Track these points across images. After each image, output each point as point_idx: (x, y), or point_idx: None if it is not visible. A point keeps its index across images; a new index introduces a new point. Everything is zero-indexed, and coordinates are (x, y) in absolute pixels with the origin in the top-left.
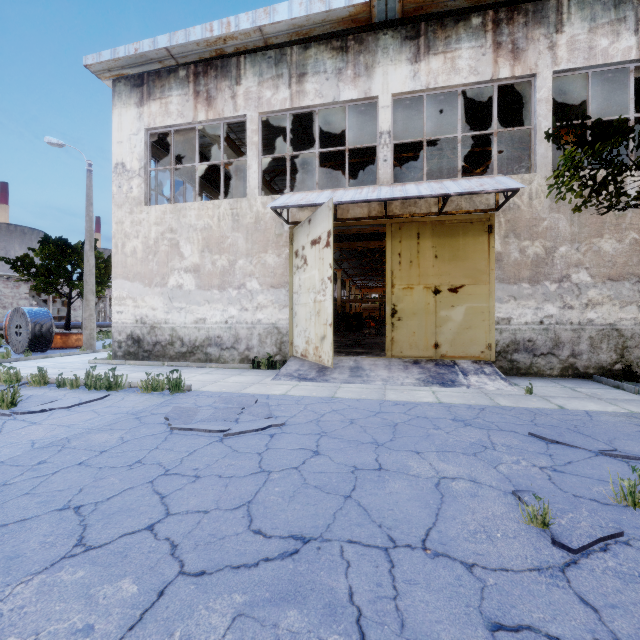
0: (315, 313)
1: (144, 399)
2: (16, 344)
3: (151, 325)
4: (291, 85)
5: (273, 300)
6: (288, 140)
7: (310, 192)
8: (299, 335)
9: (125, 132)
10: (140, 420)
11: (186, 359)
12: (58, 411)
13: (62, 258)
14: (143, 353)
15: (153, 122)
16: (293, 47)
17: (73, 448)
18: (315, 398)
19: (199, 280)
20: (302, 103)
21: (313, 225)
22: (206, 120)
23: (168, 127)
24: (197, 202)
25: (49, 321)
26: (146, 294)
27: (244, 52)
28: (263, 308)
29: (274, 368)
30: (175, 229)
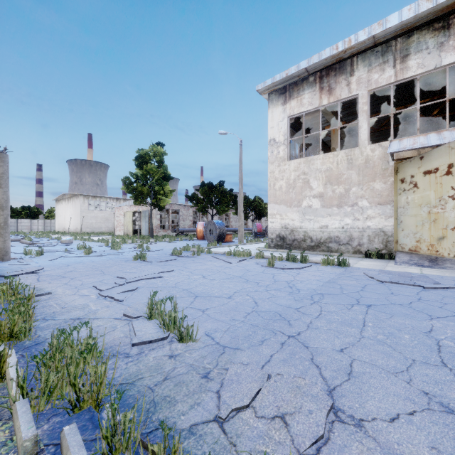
0: (429, 221)
1: (330, 268)
2: (210, 239)
3: (291, 229)
4: (395, 66)
5: (380, 213)
6: (391, 103)
7: (415, 137)
8: (406, 236)
9: (275, 121)
10: (352, 277)
11: (314, 250)
12: (297, 270)
13: (211, 193)
14: (286, 245)
15: (292, 112)
16: (397, 39)
17: (344, 284)
18: (453, 277)
19: (323, 202)
20: (405, 76)
21: (427, 160)
22: (327, 103)
23: (301, 113)
24: (321, 155)
25: (224, 227)
26: (288, 211)
27: (356, 54)
28: (371, 218)
29: (383, 258)
30: (306, 172)
